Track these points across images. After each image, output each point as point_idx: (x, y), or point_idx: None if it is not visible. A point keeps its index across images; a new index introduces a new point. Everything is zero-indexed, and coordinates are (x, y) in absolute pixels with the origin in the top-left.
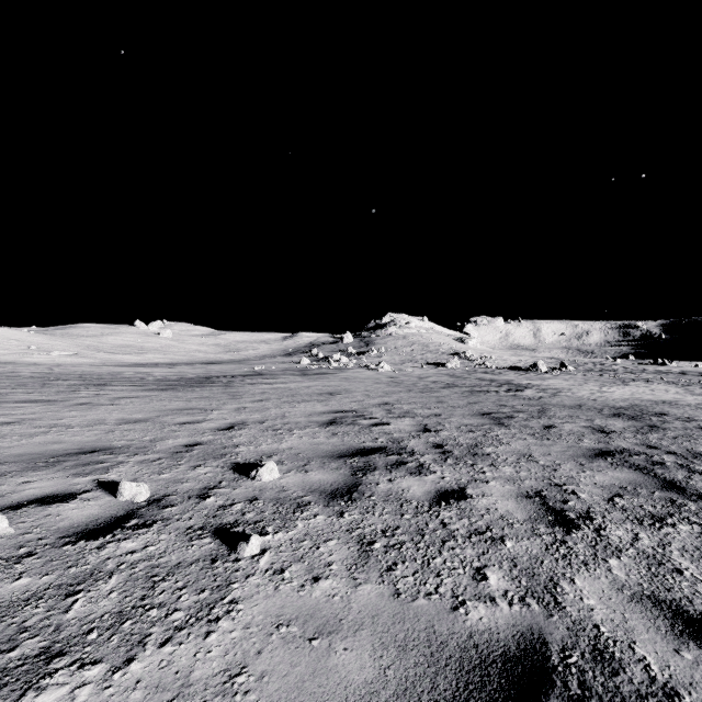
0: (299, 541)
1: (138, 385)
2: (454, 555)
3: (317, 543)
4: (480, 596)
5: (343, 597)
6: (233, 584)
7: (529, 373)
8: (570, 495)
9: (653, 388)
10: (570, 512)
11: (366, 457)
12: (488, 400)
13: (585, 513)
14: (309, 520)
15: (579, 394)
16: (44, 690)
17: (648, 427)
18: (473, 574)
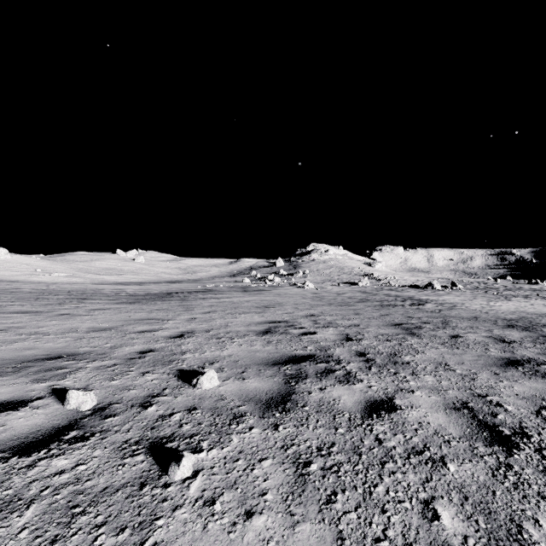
0: (233, 460)
1: (112, 299)
2: (396, 482)
3: (251, 463)
4: (437, 544)
5: (279, 543)
6: (157, 519)
7: (426, 290)
8: (497, 407)
9: (532, 303)
10: (504, 428)
11: (298, 365)
12: (397, 313)
13: (519, 429)
14: (244, 434)
15: (472, 307)
16: None
17: (543, 337)
18: (422, 509)
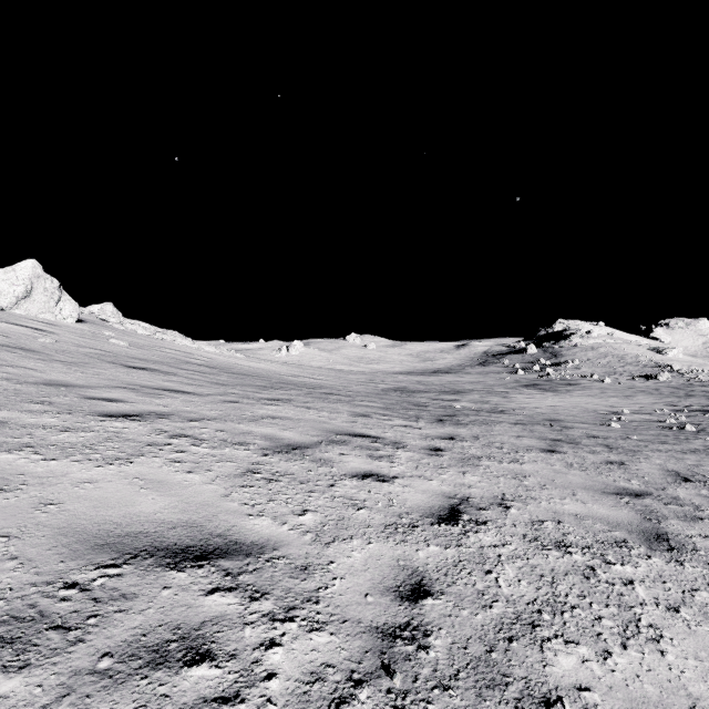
0: None
1: (528, 389)
2: None
3: None
4: None
5: None
6: None
7: None
8: None
9: None
10: None
11: (703, 411)
12: None
13: None
14: None
15: None
16: (704, 418)
17: None
18: None
